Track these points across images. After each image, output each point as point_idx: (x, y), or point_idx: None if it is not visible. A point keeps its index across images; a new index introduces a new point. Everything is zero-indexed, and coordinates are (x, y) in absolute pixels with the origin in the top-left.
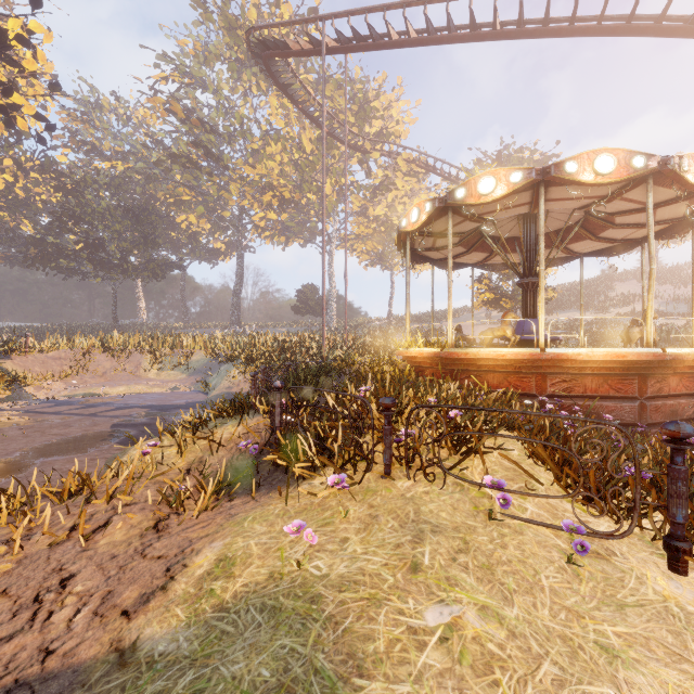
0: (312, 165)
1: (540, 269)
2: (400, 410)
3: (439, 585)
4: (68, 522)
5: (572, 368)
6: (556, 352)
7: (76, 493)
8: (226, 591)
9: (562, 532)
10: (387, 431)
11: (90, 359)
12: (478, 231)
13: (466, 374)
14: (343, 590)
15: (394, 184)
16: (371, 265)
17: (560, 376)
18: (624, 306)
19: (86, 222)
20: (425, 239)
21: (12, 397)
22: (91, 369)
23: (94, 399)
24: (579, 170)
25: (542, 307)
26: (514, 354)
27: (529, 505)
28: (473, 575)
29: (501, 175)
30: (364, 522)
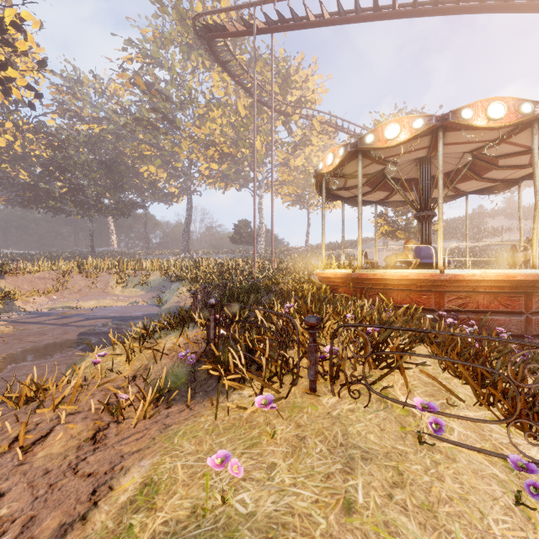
0: (246, 126)
1: (439, 202)
2: (322, 325)
3: (378, 533)
4: (14, 431)
5: (466, 287)
6: (454, 273)
7: (30, 400)
8: (144, 530)
9: (495, 458)
10: (312, 348)
11: (69, 279)
12: (382, 173)
13: (374, 292)
14: (270, 537)
15: (310, 141)
16: (292, 205)
17: (455, 294)
18: (494, 236)
19: (69, 172)
20: (338, 180)
21: (3, 309)
22: (69, 286)
23: (69, 311)
24: (474, 116)
25: (441, 234)
26: (416, 274)
27: (455, 425)
28: (414, 518)
29: (405, 122)
30: (292, 444)
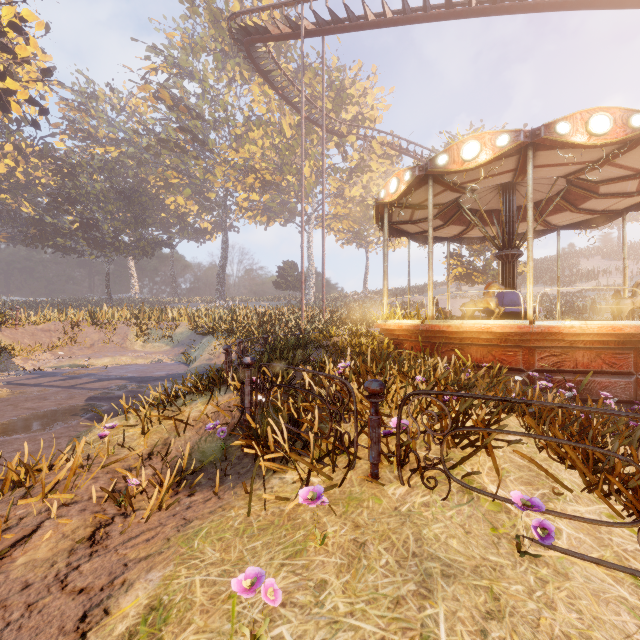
0: (292, 148)
1: (528, 237)
2: (385, 391)
3: None
4: None
5: (562, 341)
6: (547, 325)
7: (17, 485)
8: None
9: (621, 573)
10: (374, 422)
11: (79, 331)
12: (456, 203)
13: (448, 347)
14: None
15: (369, 167)
16: (347, 243)
17: (549, 350)
18: (588, 281)
19: (81, 203)
20: (403, 211)
21: None
22: (79, 341)
23: (78, 370)
24: (572, 131)
25: (530, 277)
26: (500, 326)
27: (562, 524)
28: None
29: (486, 139)
30: (348, 553)
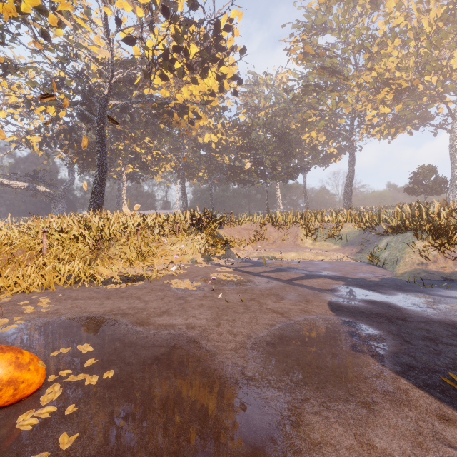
0: (438, 42)
1: None
2: None
3: None
4: None
5: None
6: None
7: None
8: None
9: None
10: None
11: (264, 230)
12: None
13: None
14: None
15: None
16: None
17: None
18: None
19: (253, 149)
20: None
21: (224, 255)
22: (265, 237)
23: (277, 262)
24: None
25: None
26: None
27: None
28: None
29: None
30: None
